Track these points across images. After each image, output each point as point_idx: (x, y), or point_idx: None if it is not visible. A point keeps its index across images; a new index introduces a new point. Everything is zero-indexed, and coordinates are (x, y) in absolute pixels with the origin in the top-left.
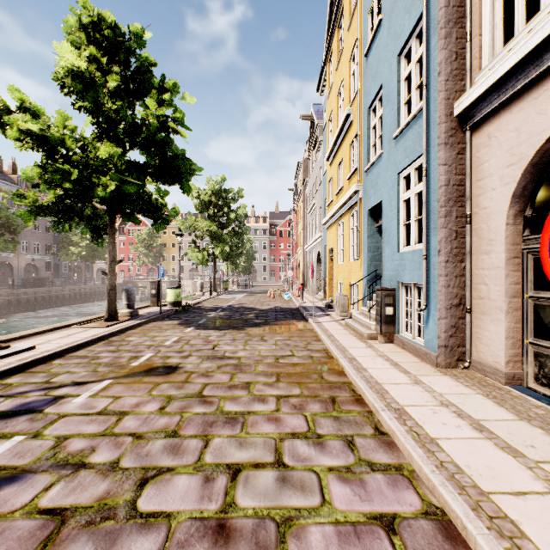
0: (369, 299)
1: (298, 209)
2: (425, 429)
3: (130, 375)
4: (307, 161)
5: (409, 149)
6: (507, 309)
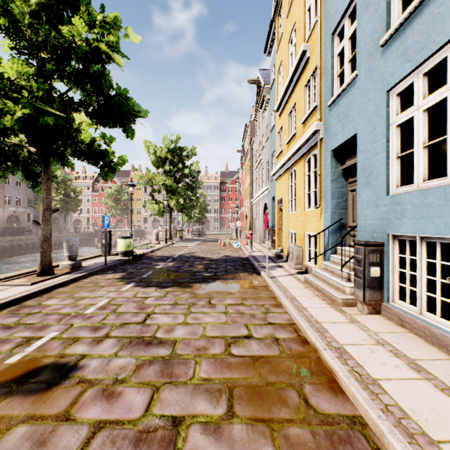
0: (332, 252)
1: (245, 167)
2: None
3: None
4: (253, 124)
5: (414, 47)
6: None
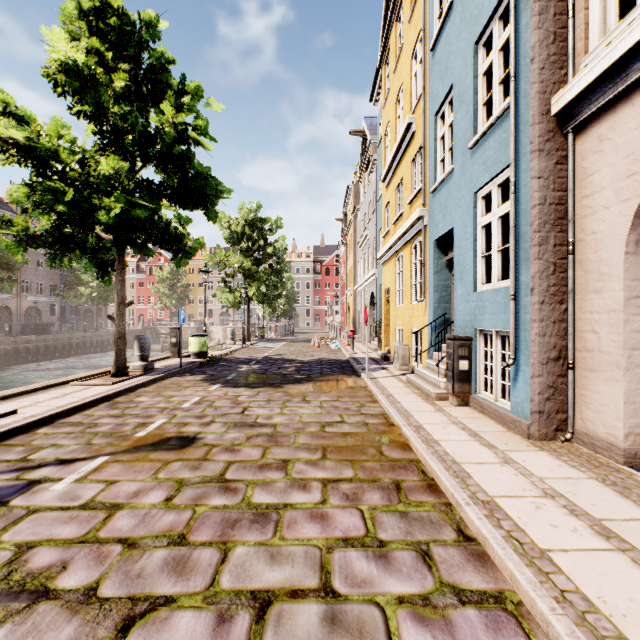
0: (436, 350)
1: (347, 242)
2: (530, 534)
3: (133, 449)
4: (358, 186)
5: (490, 160)
6: (626, 365)
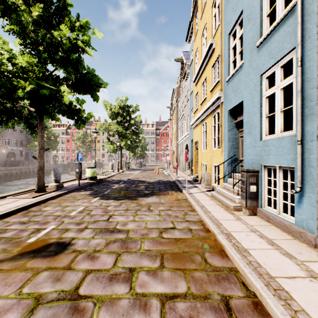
0: (229, 177)
1: (173, 118)
2: None
3: (18, 256)
4: (178, 89)
5: (275, 50)
6: None
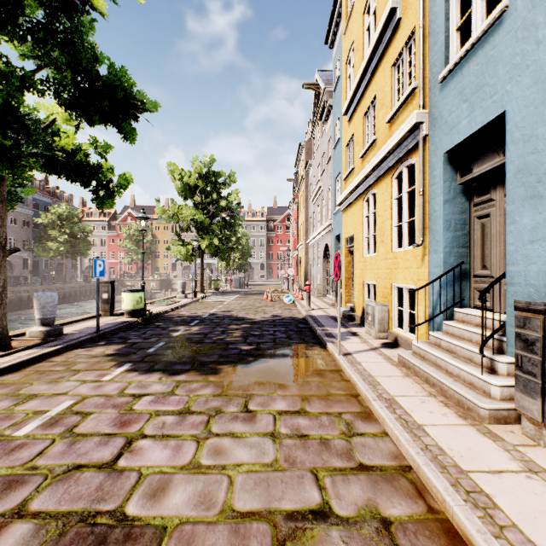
0: (446, 317)
1: (299, 199)
2: None
3: None
4: (309, 143)
5: None
6: None
